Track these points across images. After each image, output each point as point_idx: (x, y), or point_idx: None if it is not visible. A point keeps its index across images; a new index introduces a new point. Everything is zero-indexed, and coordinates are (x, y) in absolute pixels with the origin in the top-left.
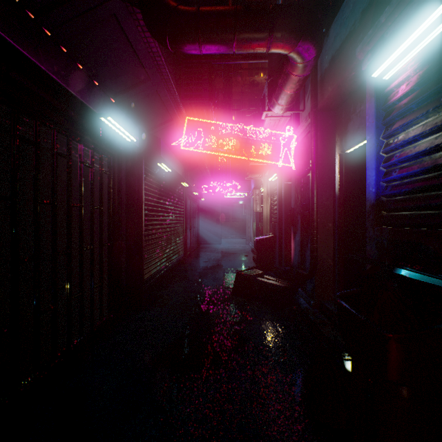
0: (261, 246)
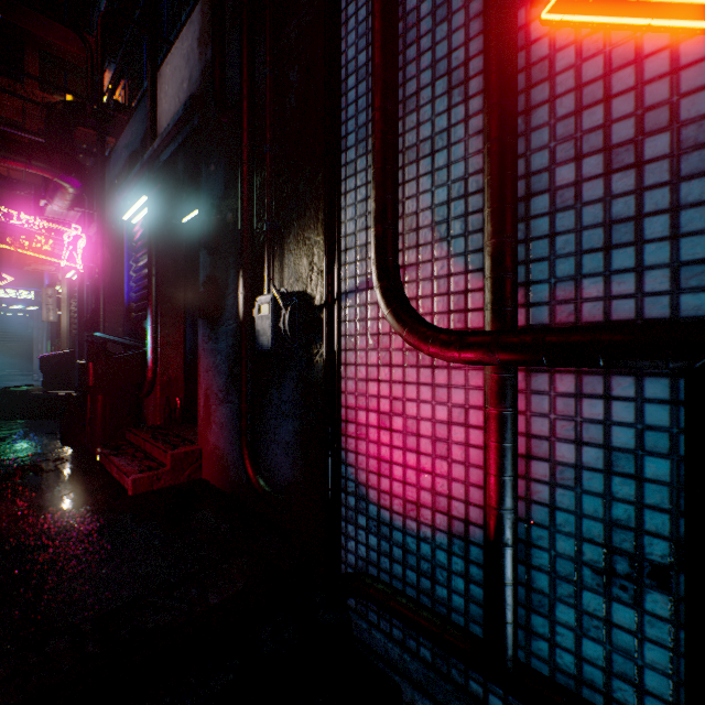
0: (51, 365)
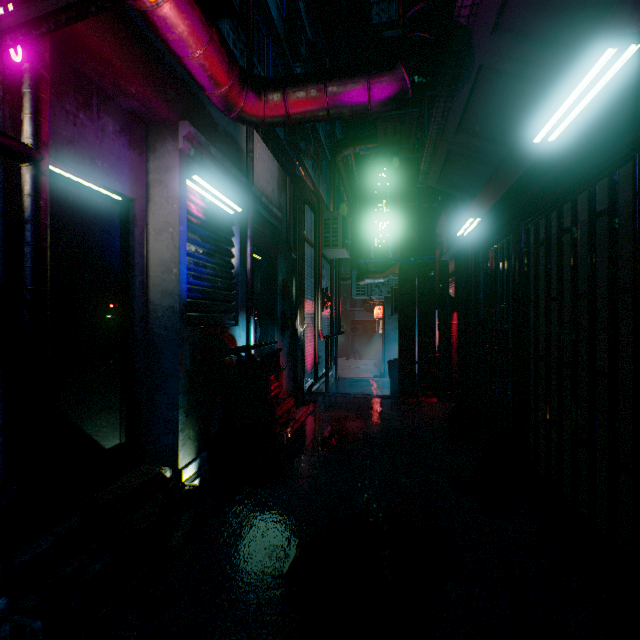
0: None
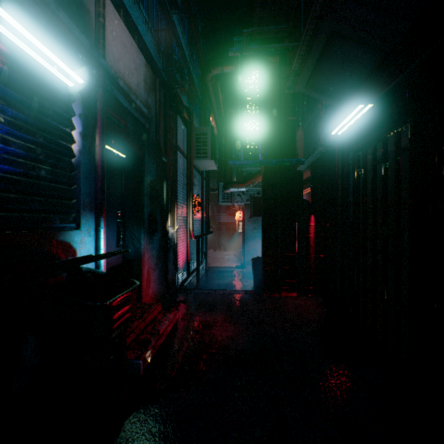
0: None
